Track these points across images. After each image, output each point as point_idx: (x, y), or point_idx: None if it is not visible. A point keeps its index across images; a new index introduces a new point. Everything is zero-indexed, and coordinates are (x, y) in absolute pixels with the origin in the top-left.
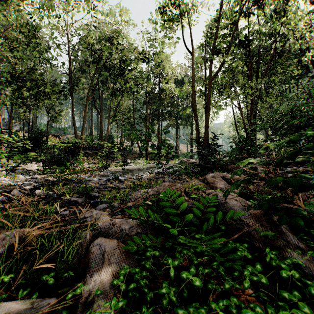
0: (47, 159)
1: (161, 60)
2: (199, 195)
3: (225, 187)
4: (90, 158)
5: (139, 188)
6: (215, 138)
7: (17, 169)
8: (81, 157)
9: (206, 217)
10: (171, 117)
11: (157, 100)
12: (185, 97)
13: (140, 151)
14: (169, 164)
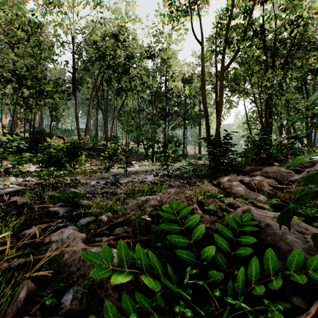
0: (45, 160)
1: (168, 56)
2: (216, 206)
3: (247, 193)
4: (94, 159)
5: (138, 194)
6: (227, 136)
7: (14, 171)
8: (82, 158)
9: (239, 253)
10: (178, 117)
11: (163, 100)
12: (193, 93)
13: (146, 153)
14: (176, 165)
